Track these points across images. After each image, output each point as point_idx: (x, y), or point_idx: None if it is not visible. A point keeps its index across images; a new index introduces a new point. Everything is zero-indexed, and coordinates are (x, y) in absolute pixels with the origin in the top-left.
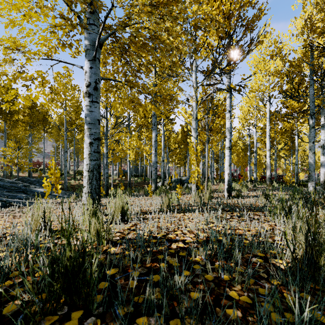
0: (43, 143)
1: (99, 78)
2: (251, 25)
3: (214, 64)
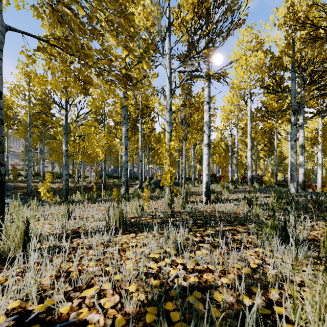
0: (6, 141)
1: (0, 24)
2: (232, 3)
3: (189, 44)
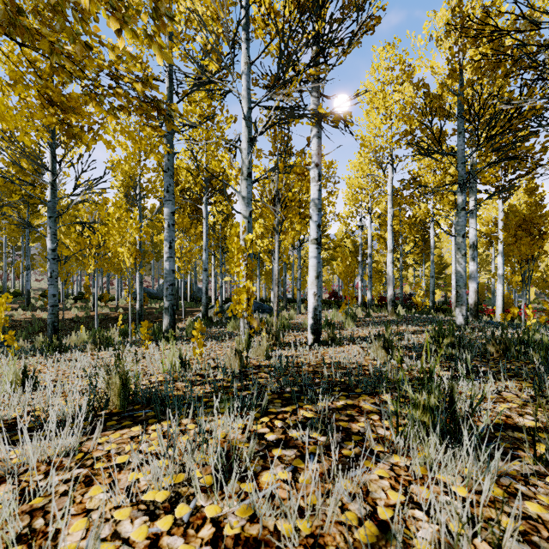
0: None
1: None
2: None
3: (281, 54)
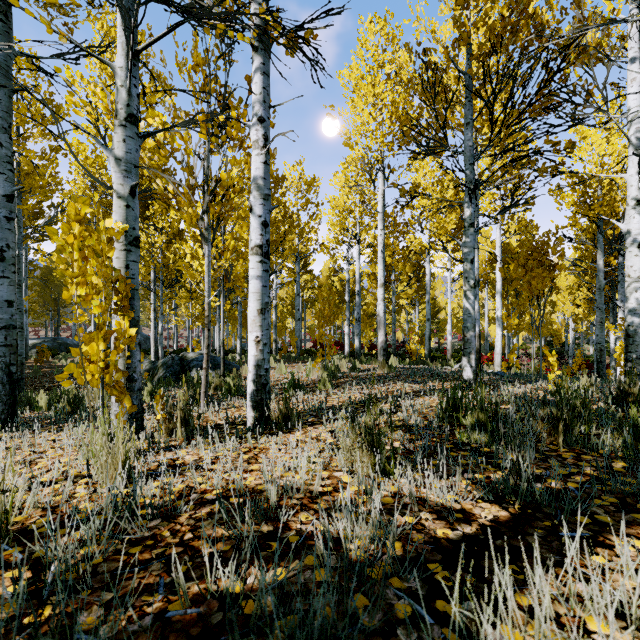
0: None
1: None
2: None
3: None
